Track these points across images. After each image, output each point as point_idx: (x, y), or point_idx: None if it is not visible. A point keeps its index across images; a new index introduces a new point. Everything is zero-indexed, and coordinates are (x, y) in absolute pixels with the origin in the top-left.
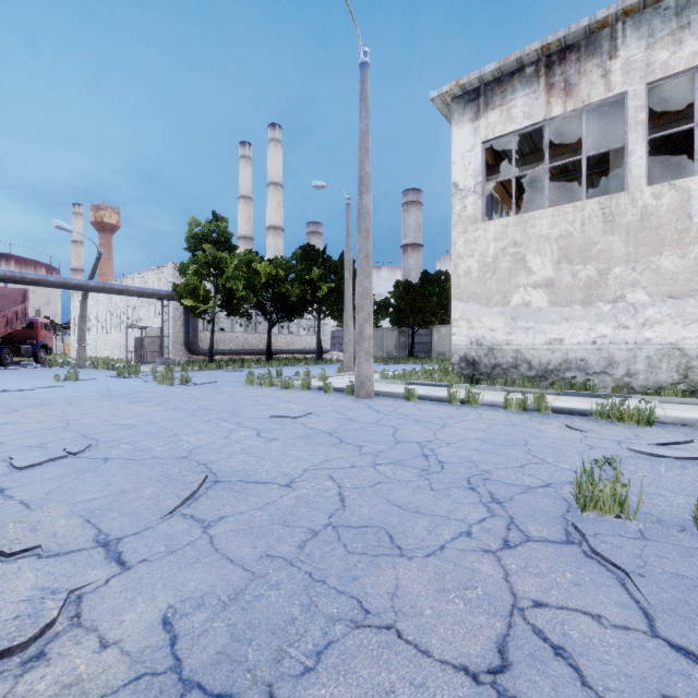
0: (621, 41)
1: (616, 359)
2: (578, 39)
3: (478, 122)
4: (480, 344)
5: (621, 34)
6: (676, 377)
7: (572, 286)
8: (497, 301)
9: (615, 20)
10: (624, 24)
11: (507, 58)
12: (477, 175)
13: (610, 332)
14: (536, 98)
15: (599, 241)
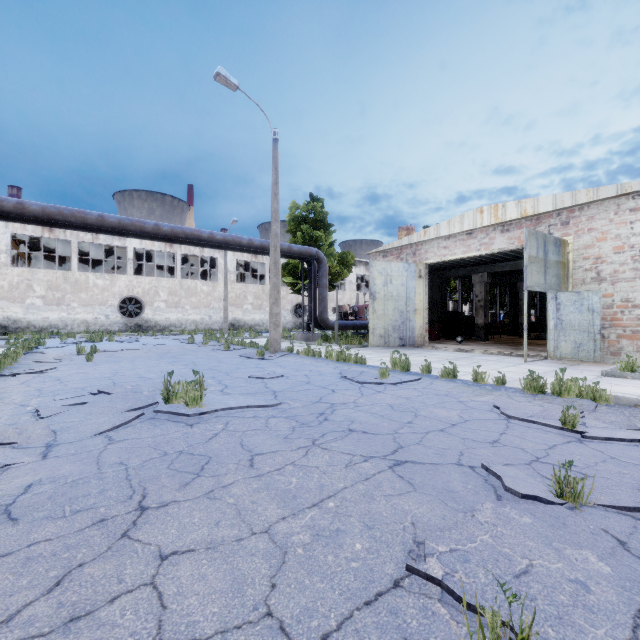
0: None
1: (68, 324)
2: None
3: (8, 223)
4: (10, 319)
5: None
6: (86, 329)
7: (53, 299)
8: (19, 301)
9: None
10: None
11: None
12: (8, 246)
13: (66, 315)
14: (38, 227)
15: (63, 285)
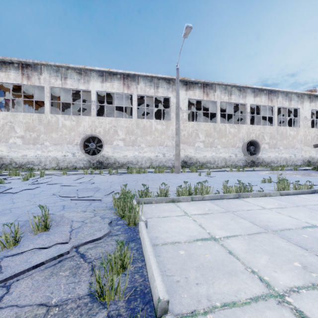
0: (43, 71)
1: (42, 161)
2: (31, 64)
3: None
4: None
5: (43, 69)
6: (56, 165)
7: (30, 138)
8: (4, 141)
9: (41, 64)
10: (44, 67)
11: (6, 57)
12: None
13: (40, 153)
14: (18, 75)
15: (37, 126)
